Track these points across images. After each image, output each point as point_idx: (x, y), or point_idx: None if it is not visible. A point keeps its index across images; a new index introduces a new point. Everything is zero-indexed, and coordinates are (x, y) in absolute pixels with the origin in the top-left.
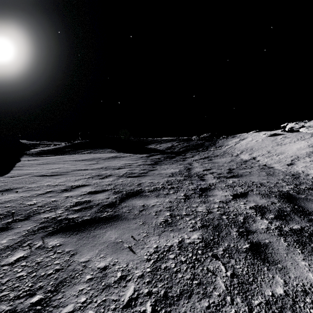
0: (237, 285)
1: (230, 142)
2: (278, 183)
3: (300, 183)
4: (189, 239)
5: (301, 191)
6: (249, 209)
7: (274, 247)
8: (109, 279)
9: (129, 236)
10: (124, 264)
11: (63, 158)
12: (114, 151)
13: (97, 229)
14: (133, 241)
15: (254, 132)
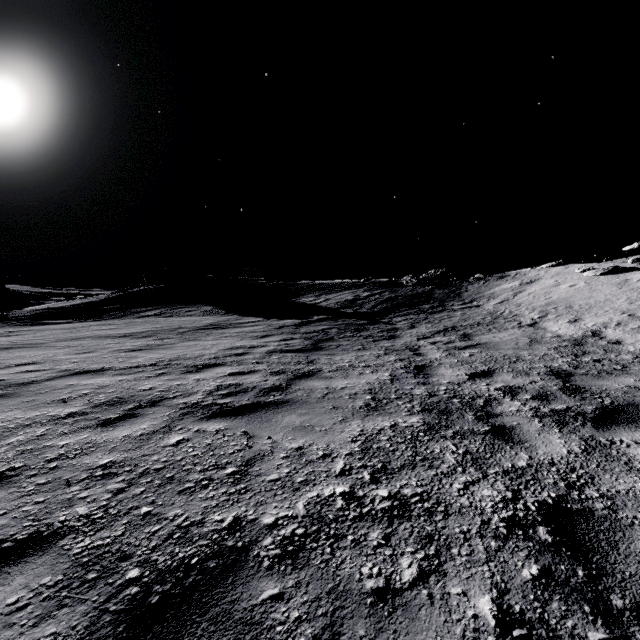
0: None
1: (497, 290)
2: None
3: None
4: None
5: None
6: None
7: None
8: None
9: None
10: None
11: (82, 330)
12: (217, 312)
13: None
14: None
15: (550, 266)
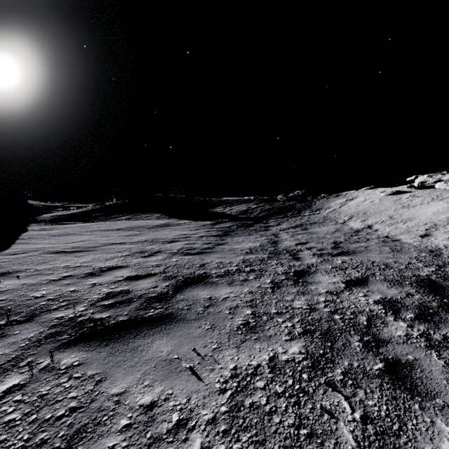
0: (374, 438)
1: (332, 203)
2: (410, 264)
3: (444, 264)
4: (286, 355)
5: (448, 276)
6: (373, 303)
7: (423, 368)
8: (159, 427)
9: (190, 350)
10: (184, 399)
11: (90, 227)
12: (164, 217)
13: (138, 337)
14: (196, 357)
15: (366, 189)
